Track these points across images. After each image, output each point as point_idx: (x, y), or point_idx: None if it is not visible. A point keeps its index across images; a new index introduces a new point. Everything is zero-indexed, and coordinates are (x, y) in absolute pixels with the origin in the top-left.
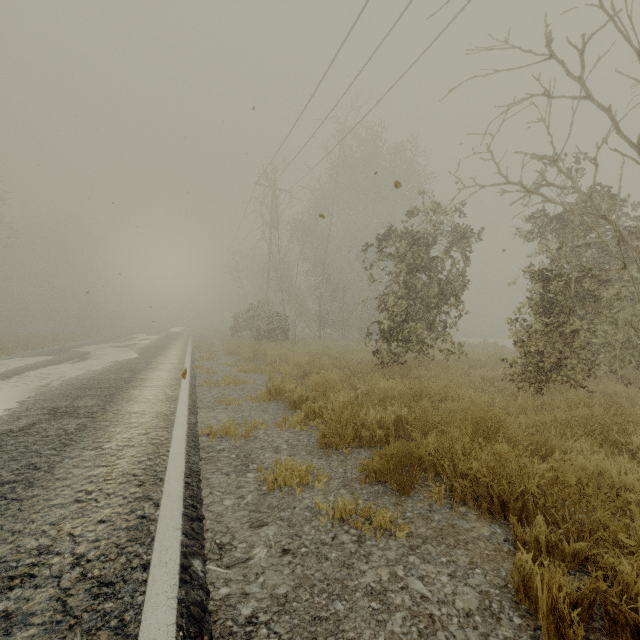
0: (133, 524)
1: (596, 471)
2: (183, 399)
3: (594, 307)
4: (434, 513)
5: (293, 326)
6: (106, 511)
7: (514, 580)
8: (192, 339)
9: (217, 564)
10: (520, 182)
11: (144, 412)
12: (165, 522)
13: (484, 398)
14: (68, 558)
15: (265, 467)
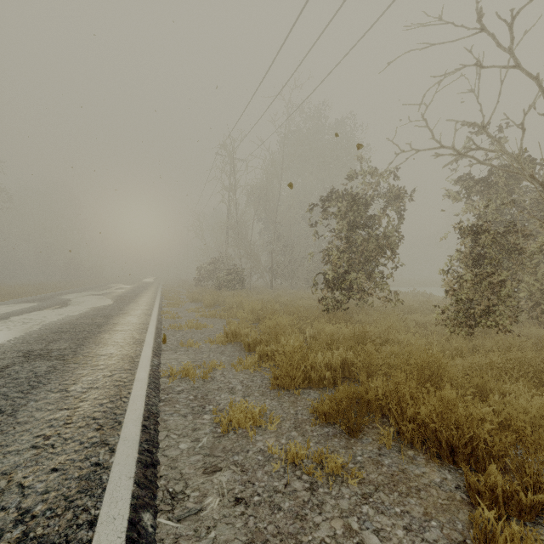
0: (86, 473)
1: (538, 414)
2: (148, 342)
3: (519, 259)
4: (384, 457)
5: (248, 277)
6: (61, 458)
7: (475, 538)
8: (161, 288)
9: (168, 517)
10: (453, 146)
11: (111, 354)
12: (118, 470)
13: (421, 341)
14: (12, 514)
15: (221, 408)
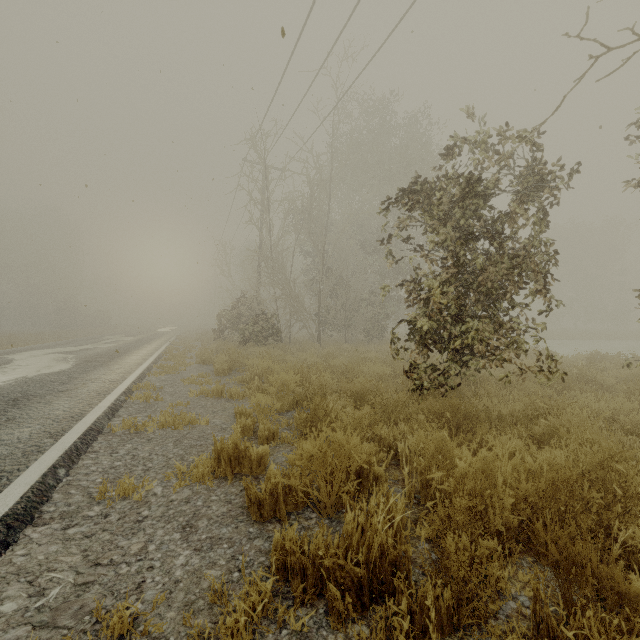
0: None
1: None
2: (11, 492)
3: None
4: None
5: (287, 326)
6: None
7: None
8: (171, 341)
9: None
10: None
11: None
12: None
13: None
14: None
15: None
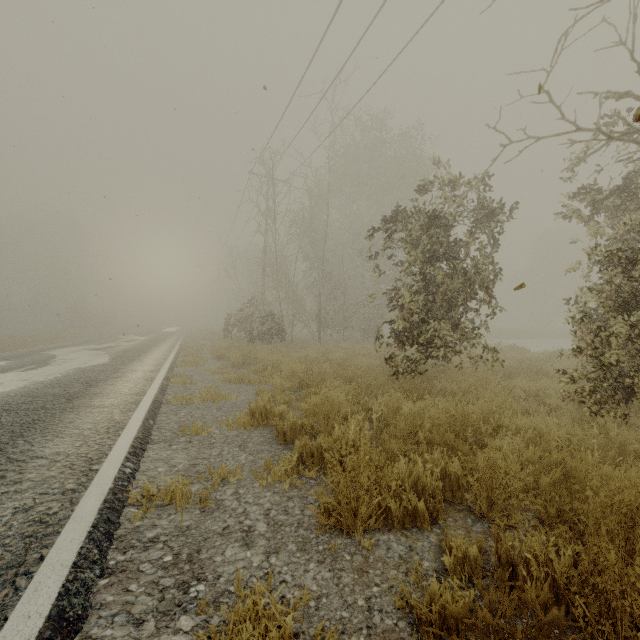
0: None
1: None
2: (131, 428)
3: None
4: None
5: (290, 326)
6: None
7: None
8: (182, 340)
9: None
10: (598, 127)
11: (58, 456)
12: None
13: (559, 432)
14: None
15: (219, 591)
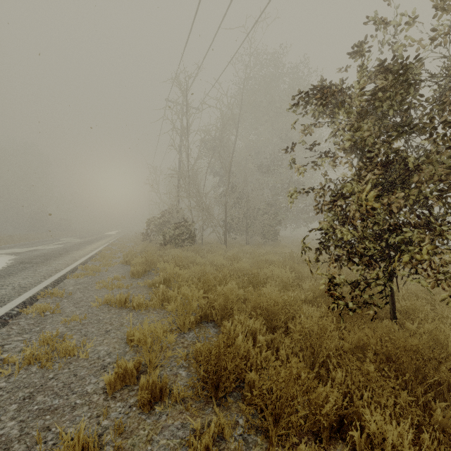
0: None
1: None
2: None
3: None
4: None
5: (200, 231)
6: None
7: None
8: (110, 242)
9: None
10: None
11: None
12: None
13: None
14: None
15: None
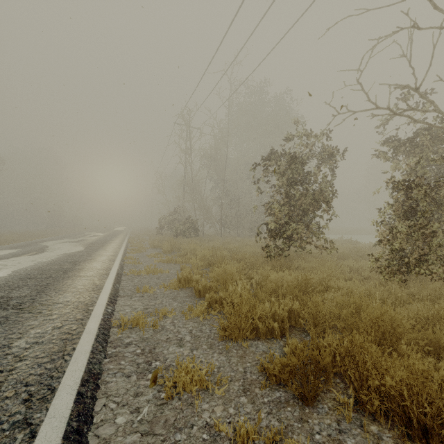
0: None
1: None
2: (106, 288)
3: None
4: (345, 435)
5: (202, 226)
6: None
7: None
8: (129, 236)
9: None
10: (388, 107)
11: (68, 302)
12: None
13: (361, 289)
14: None
15: (167, 365)
